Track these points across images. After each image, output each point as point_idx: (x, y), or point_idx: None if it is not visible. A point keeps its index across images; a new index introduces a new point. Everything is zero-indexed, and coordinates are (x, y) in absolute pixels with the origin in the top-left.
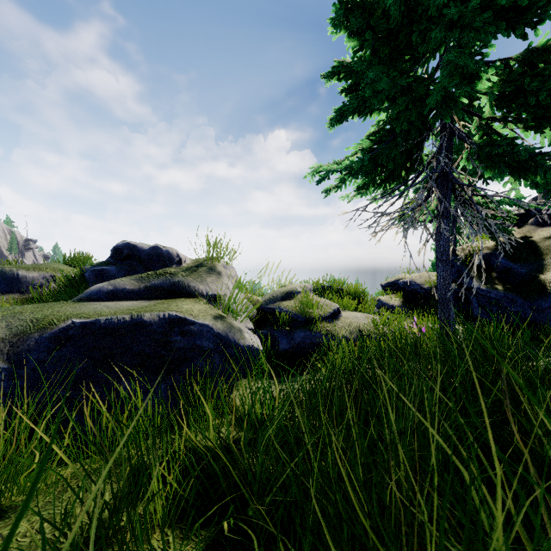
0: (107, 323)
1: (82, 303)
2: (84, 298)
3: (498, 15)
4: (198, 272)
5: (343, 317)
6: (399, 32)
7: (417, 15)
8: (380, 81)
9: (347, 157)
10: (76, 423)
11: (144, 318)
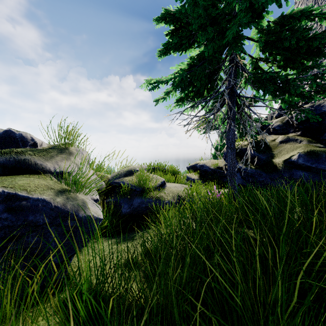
0: None
1: None
2: None
3: None
4: (48, 152)
5: (167, 187)
6: None
7: None
8: (197, 7)
9: (171, 75)
10: None
11: None
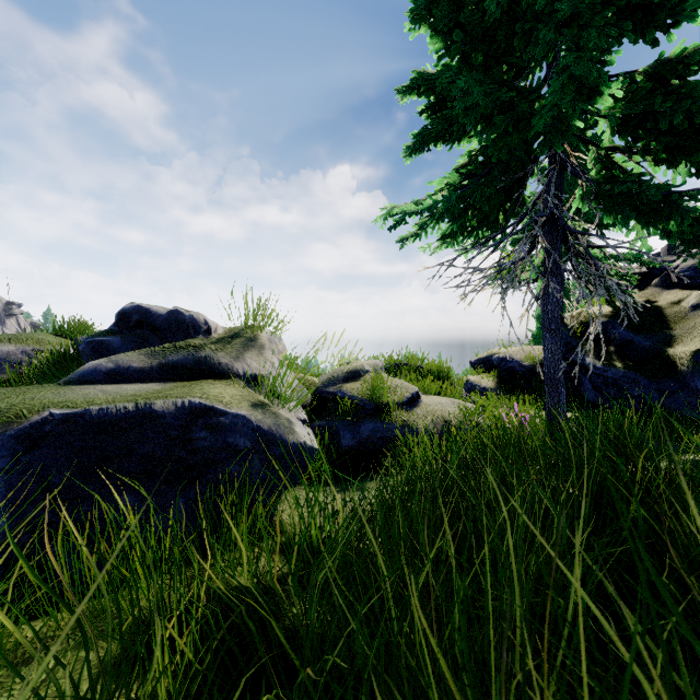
0: (101, 414)
1: (69, 387)
2: (74, 380)
3: (623, 15)
4: (233, 345)
5: (423, 403)
6: (496, 32)
7: (521, 11)
8: (473, 93)
9: (429, 196)
10: (30, 570)
11: (154, 407)
